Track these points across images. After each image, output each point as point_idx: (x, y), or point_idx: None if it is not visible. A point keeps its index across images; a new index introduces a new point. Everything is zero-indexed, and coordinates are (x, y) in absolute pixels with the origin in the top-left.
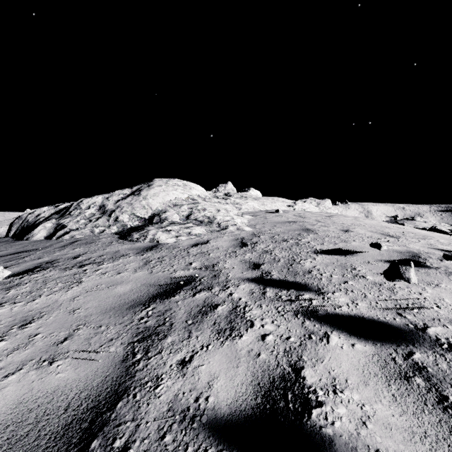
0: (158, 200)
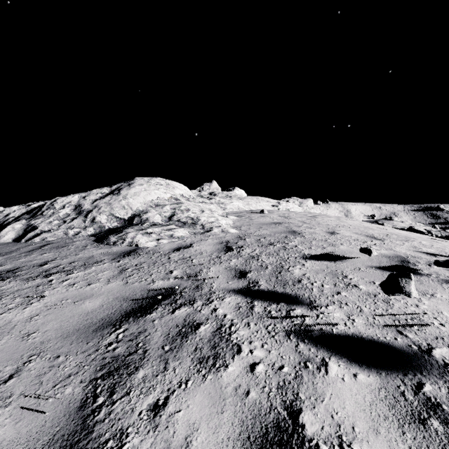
0: (139, 199)
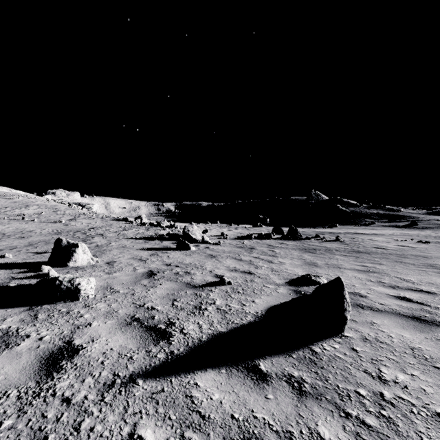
0: None
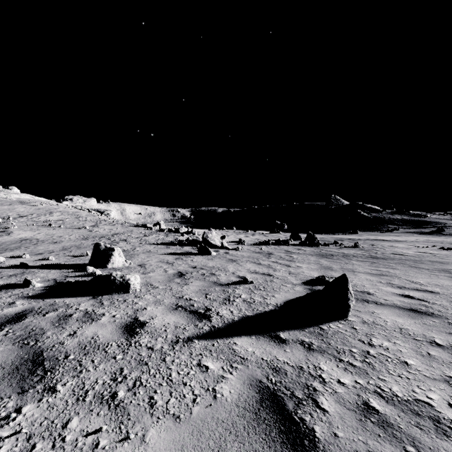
0: None
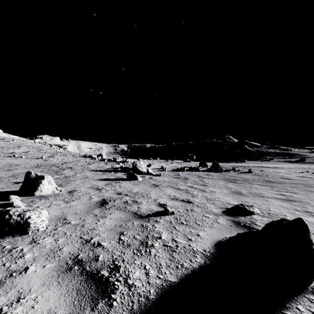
0: None
